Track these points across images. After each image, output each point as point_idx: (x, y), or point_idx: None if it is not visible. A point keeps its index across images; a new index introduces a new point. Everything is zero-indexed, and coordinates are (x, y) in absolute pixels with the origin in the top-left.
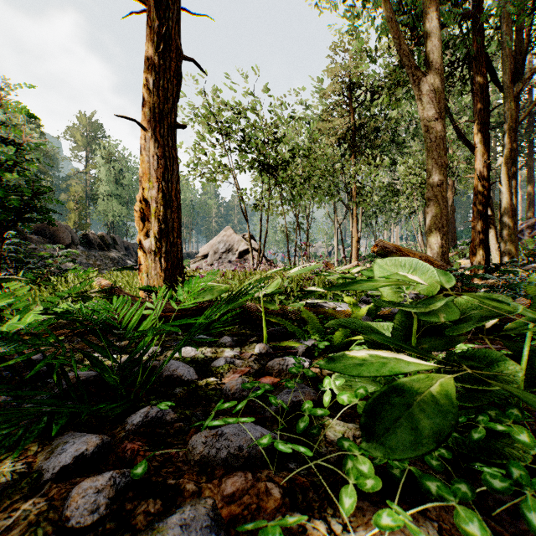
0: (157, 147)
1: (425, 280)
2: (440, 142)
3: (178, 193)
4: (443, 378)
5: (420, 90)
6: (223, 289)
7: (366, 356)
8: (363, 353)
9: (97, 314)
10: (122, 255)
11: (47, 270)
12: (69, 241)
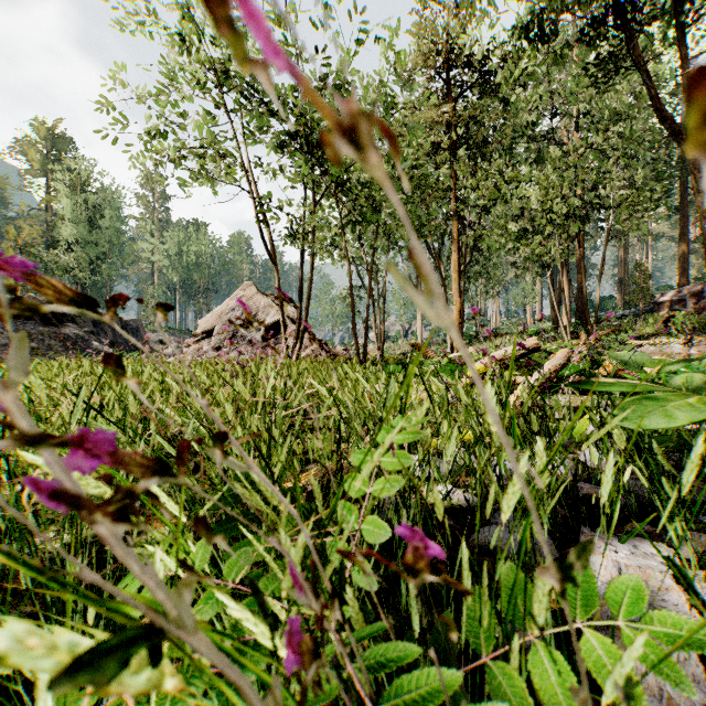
0: None
1: None
2: None
3: None
4: None
5: None
6: None
7: None
8: None
9: None
10: (86, 333)
11: None
12: None
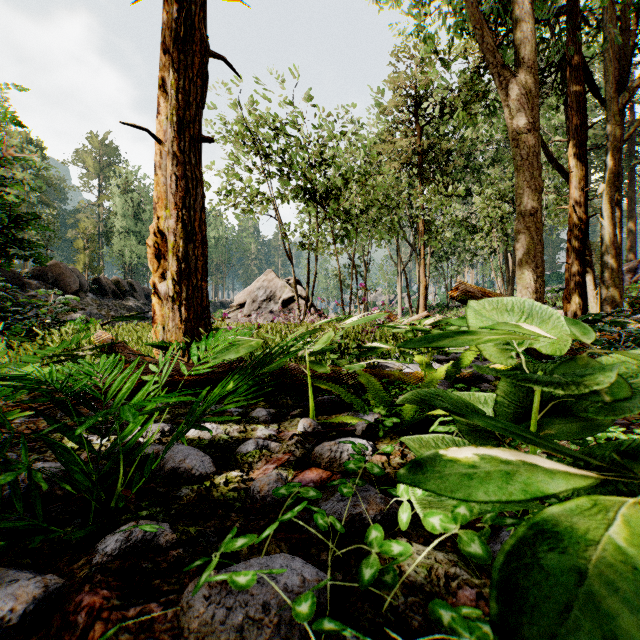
0: (176, 165)
1: (550, 331)
2: (534, 160)
3: (203, 224)
4: (623, 504)
5: (509, 94)
6: (252, 345)
7: (475, 458)
8: (468, 453)
9: (73, 381)
10: (142, 305)
11: (39, 321)
12: (76, 287)
